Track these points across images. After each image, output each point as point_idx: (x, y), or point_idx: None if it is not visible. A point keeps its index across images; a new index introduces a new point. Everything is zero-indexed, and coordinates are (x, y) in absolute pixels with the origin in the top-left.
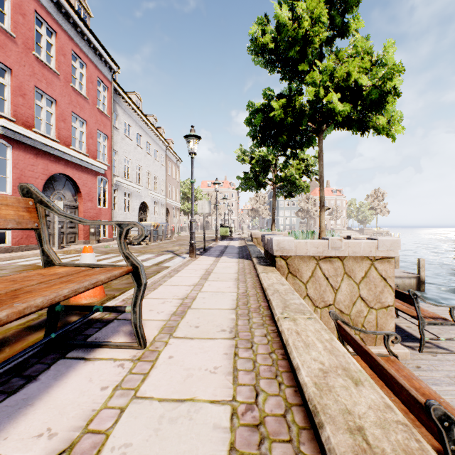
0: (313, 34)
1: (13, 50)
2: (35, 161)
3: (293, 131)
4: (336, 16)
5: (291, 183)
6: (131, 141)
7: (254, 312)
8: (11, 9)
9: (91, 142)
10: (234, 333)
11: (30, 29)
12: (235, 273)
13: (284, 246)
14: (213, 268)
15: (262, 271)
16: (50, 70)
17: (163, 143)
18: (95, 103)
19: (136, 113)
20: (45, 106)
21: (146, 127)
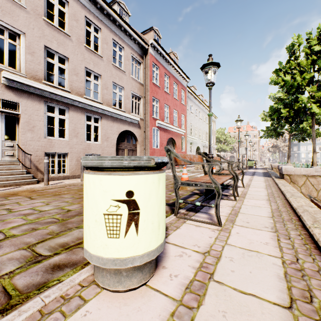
0: (301, 84)
1: (159, 92)
2: (164, 134)
3: (294, 117)
4: (319, 63)
5: (303, 132)
6: (193, 114)
7: (272, 187)
8: (159, 77)
9: (179, 120)
10: (266, 188)
11: (163, 81)
12: (263, 180)
13: (288, 170)
14: (252, 179)
15: (276, 179)
16: (168, 94)
17: (207, 110)
18: (180, 101)
19: (194, 98)
20: (166, 110)
21: (199, 104)
